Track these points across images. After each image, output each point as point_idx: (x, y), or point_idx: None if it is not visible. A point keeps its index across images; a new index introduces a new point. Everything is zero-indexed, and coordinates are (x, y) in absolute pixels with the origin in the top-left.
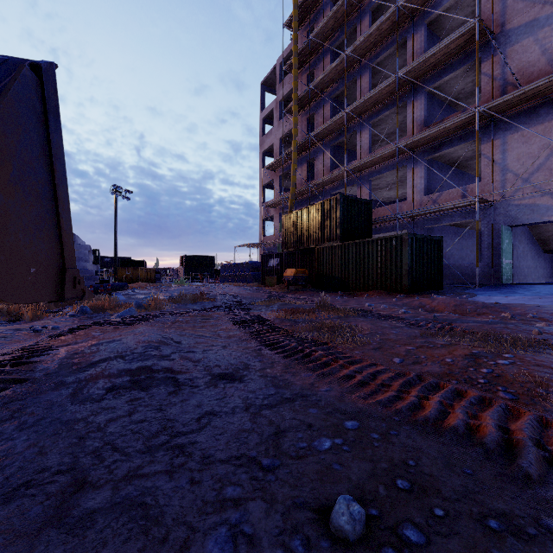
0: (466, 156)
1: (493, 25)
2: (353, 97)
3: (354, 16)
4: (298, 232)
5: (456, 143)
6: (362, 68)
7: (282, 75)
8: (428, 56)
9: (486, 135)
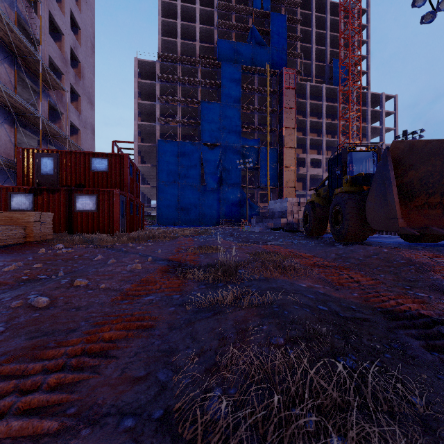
0: None
1: None
2: None
3: None
4: None
5: None
6: None
7: None
8: None
9: None
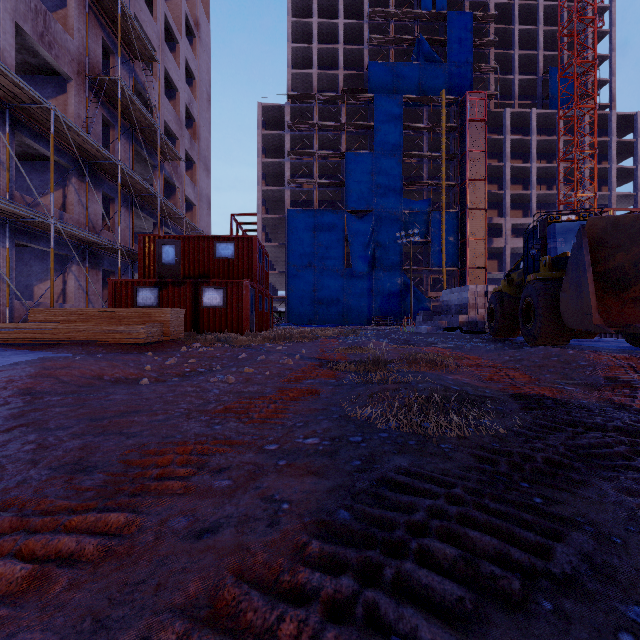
0: None
1: None
2: None
3: None
4: None
5: None
6: None
7: None
8: None
9: None
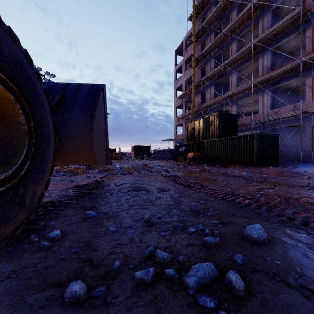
0: (298, 85)
1: (313, 8)
2: (228, 54)
3: (228, 10)
4: (195, 132)
5: (289, 79)
6: (232, 39)
7: (187, 46)
8: (271, 30)
9: (309, 73)
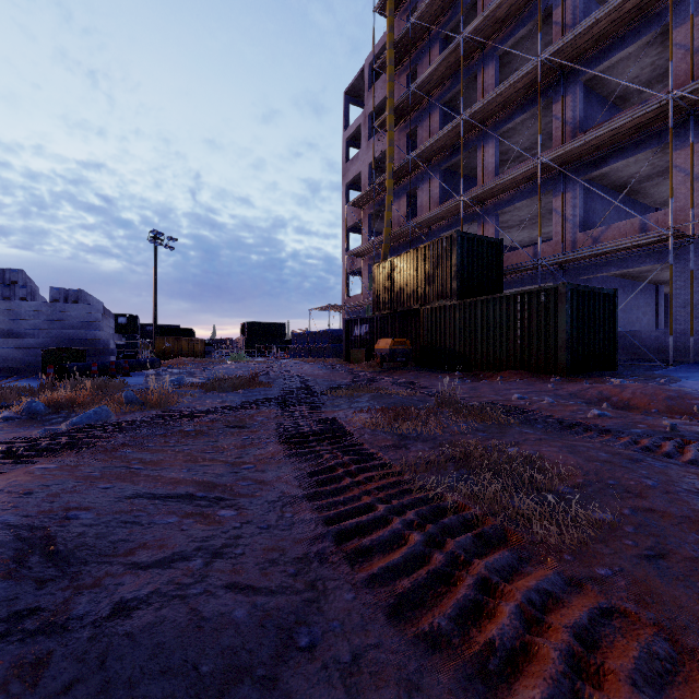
0: (640, 175)
1: None
2: (471, 101)
3: None
4: (395, 287)
5: (631, 153)
6: (485, 58)
7: (373, 77)
8: (588, 25)
9: (681, 137)
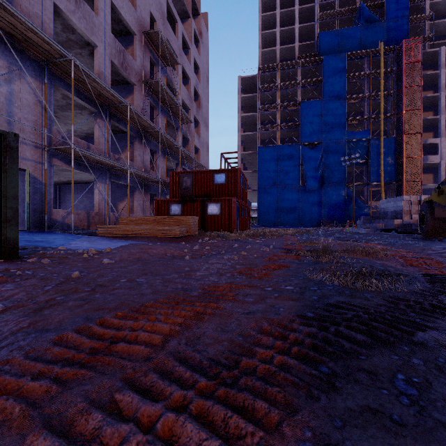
0: None
1: None
2: None
3: None
4: None
5: None
6: None
7: None
8: None
9: None
